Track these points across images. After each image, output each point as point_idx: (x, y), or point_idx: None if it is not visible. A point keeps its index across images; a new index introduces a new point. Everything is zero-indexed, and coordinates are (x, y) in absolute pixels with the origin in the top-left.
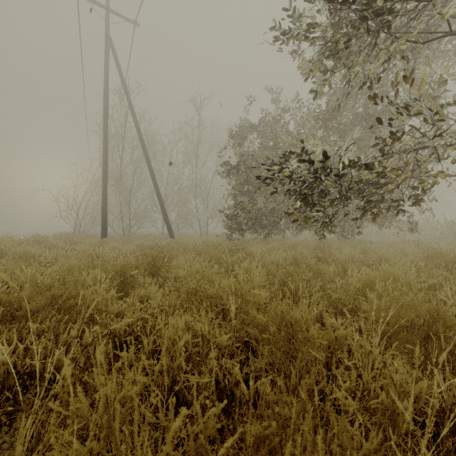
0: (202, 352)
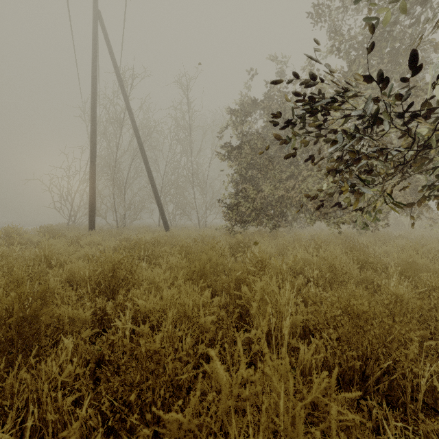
0: None
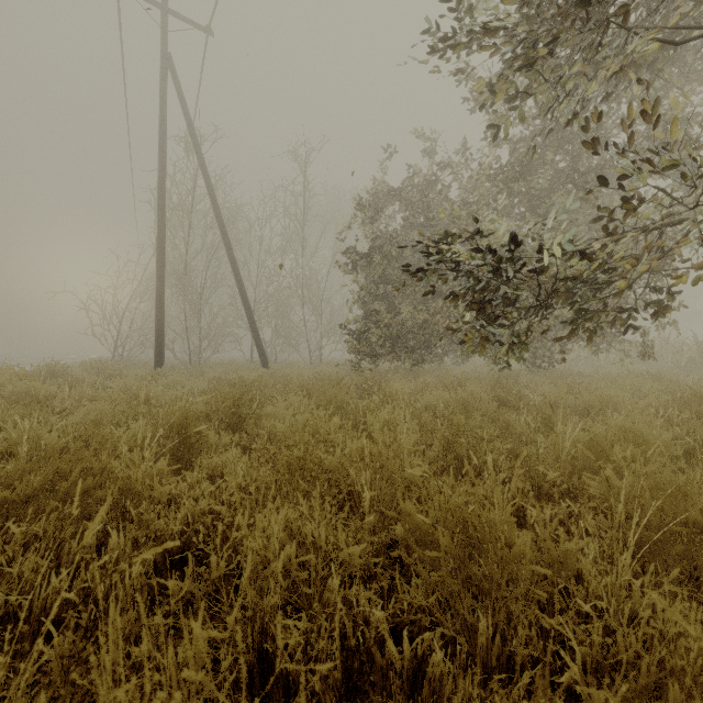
0: (315, 574)
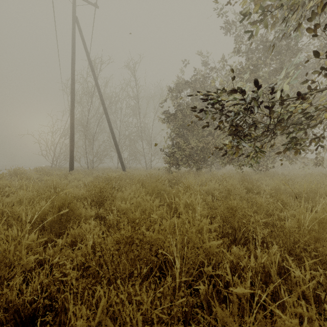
0: None
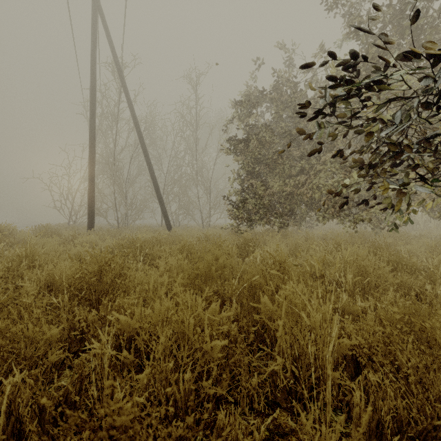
0: None
